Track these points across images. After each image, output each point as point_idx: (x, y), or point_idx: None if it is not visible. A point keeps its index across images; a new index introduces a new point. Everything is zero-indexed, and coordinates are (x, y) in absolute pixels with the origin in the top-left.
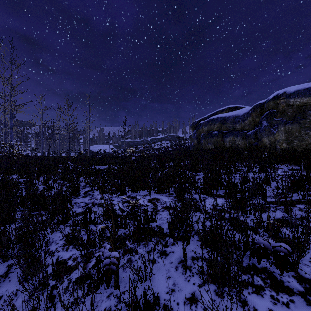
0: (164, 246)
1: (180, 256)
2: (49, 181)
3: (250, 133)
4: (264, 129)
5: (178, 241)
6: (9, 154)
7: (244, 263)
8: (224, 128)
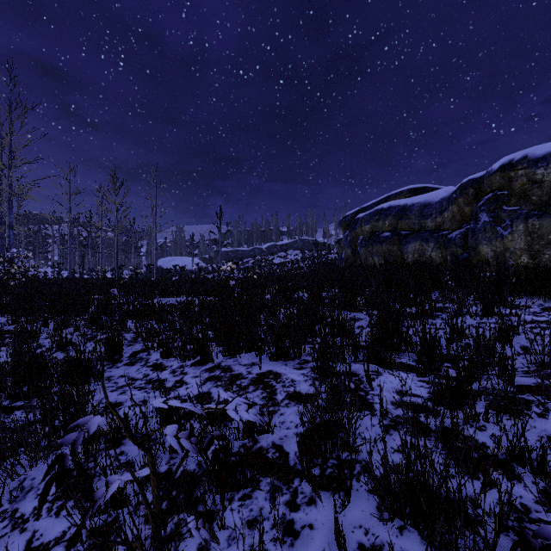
0: (288, 507)
1: (329, 543)
2: (67, 329)
3: (455, 237)
4: (483, 227)
5: (322, 493)
6: (4, 274)
7: None
8: (403, 227)
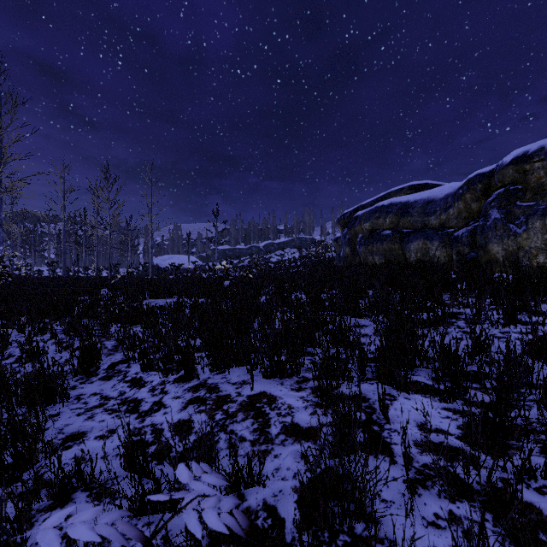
0: None
1: None
2: (44, 336)
3: (462, 235)
4: (493, 225)
5: None
6: None
7: None
8: (404, 224)
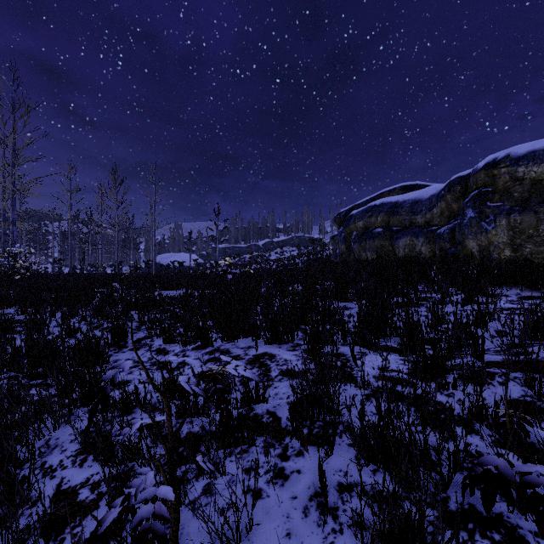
0: (280, 458)
1: (314, 483)
2: (74, 319)
3: (443, 232)
4: (469, 223)
5: (309, 447)
6: (8, 269)
7: (451, 501)
8: (394, 223)
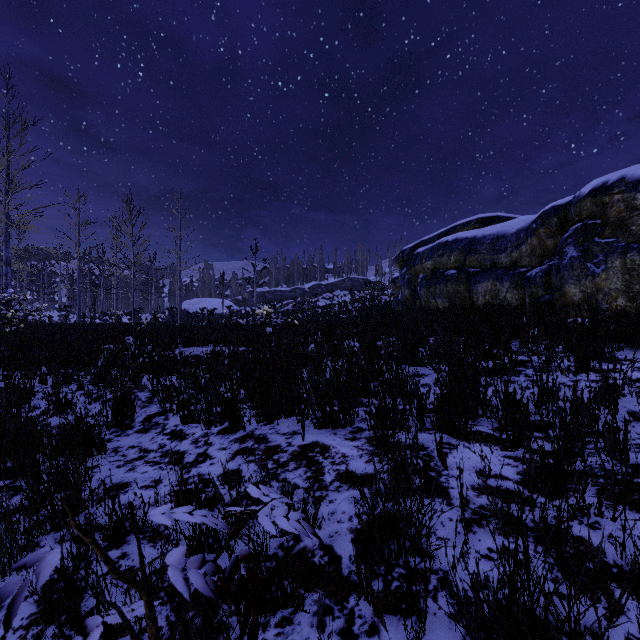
0: (342, 638)
1: None
2: (69, 387)
3: (535, 275)
4: (570, 264)
5: (387, 617)
6: None
7: None
8: (471, 263)
